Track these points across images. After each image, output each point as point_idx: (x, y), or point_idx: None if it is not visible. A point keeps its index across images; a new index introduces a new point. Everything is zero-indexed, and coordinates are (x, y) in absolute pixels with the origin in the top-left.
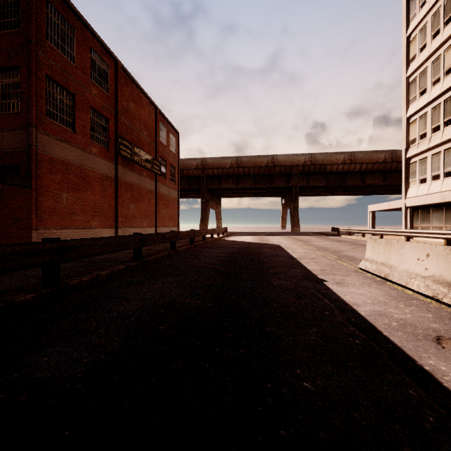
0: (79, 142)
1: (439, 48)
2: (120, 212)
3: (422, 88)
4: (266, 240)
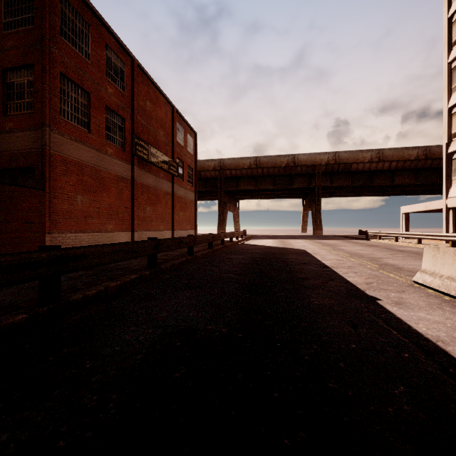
0: (94, 142)
1: None
2: (136, 215)
3: None
4: (288, 244)
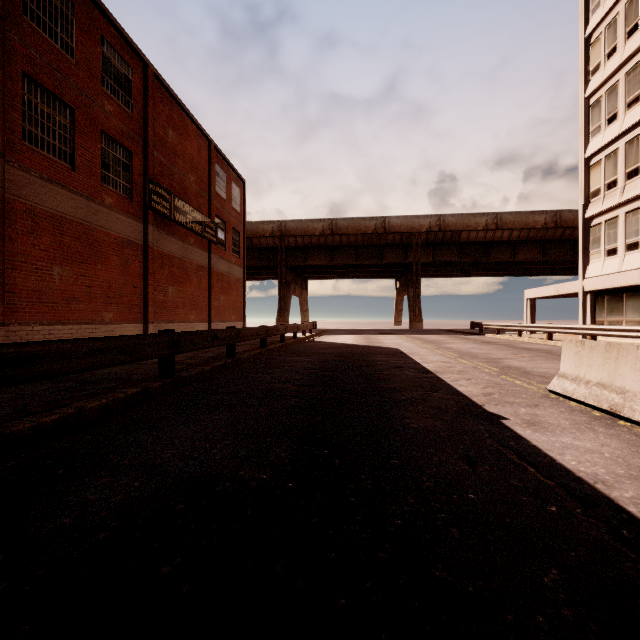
0: (82, 186)
1: (638, 51)
2: (151, 298)
3: (610, 113)
4: (376, 341)
